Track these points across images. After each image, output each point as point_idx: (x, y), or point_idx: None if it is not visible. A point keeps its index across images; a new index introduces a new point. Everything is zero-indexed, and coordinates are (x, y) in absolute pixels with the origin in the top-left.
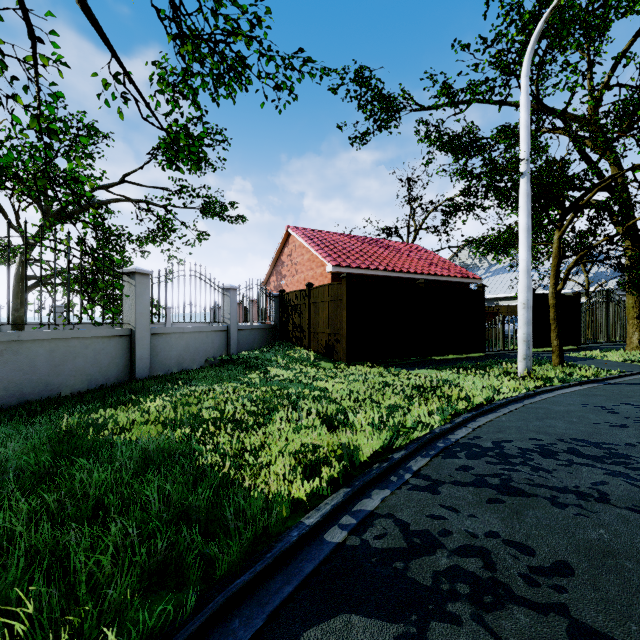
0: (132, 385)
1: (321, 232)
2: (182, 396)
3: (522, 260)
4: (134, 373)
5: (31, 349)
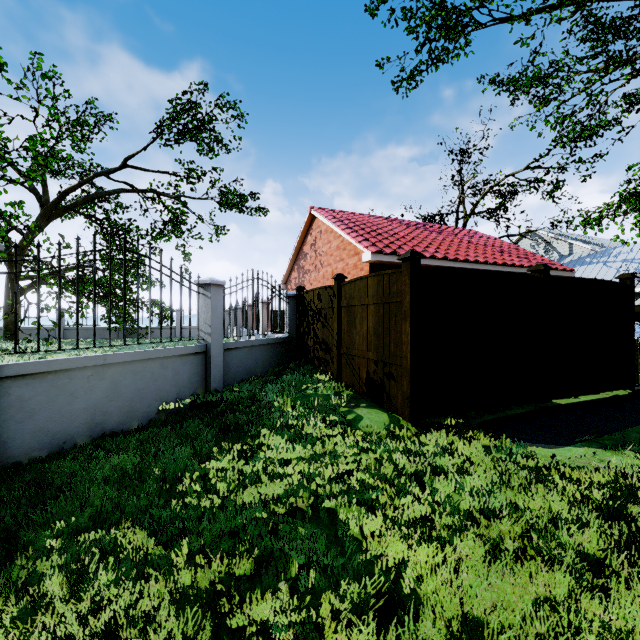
0: None
1: (353, 214)
2: None
3: None
4: None
5: None
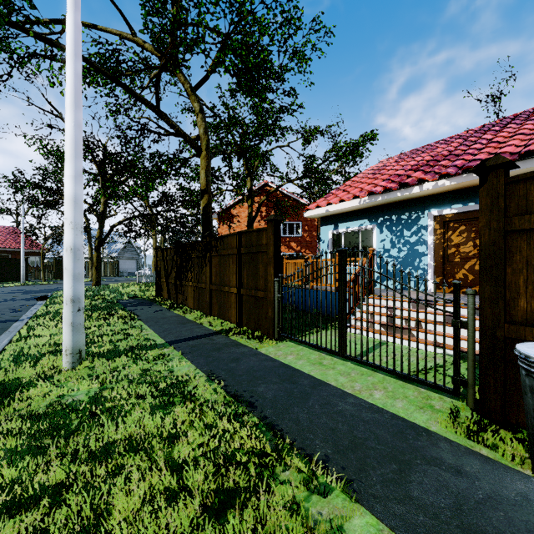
0: None
1: None
2: None
3: (22, 255)
4: None
5: None
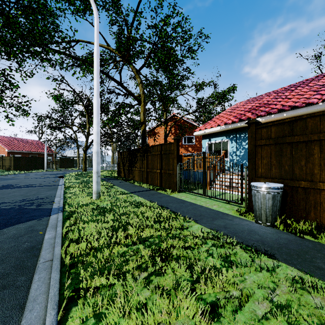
0: None
1: (2, 136)
2: None
3: (45, 155)
4: None
5: None
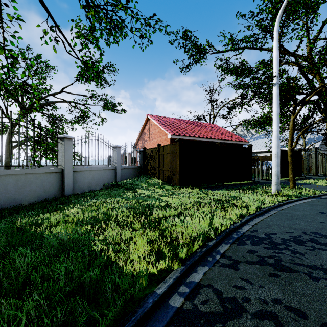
0: (62, 199)
1: (165, 117)
2: (88, 206)
3: (274, 131)
4: (64, 192)
5: (5, 180)
